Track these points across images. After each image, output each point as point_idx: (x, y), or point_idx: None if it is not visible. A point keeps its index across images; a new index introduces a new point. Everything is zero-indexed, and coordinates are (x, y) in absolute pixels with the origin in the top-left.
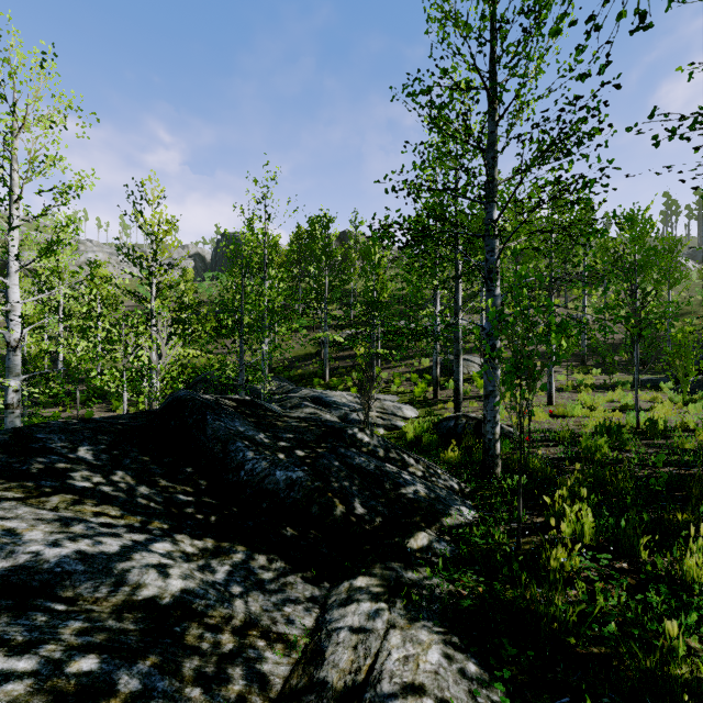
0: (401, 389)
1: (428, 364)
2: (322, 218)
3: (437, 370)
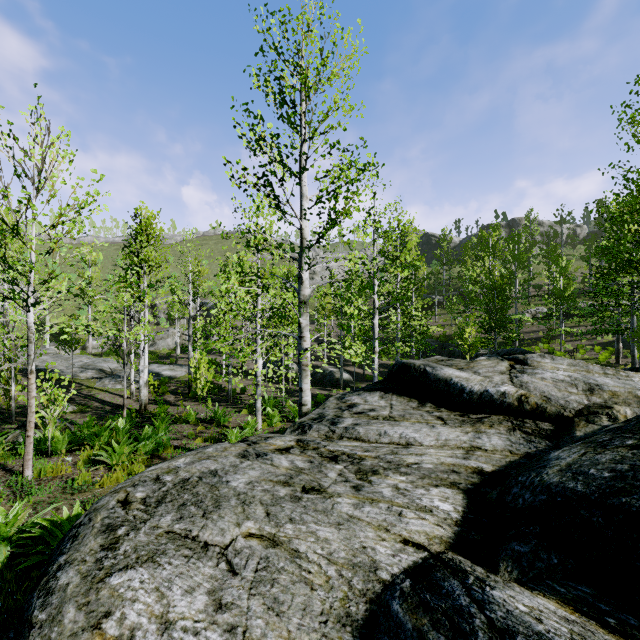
0: (586, 356)
1: (611, 338)
2: (513, 234)
3: (619, 344)
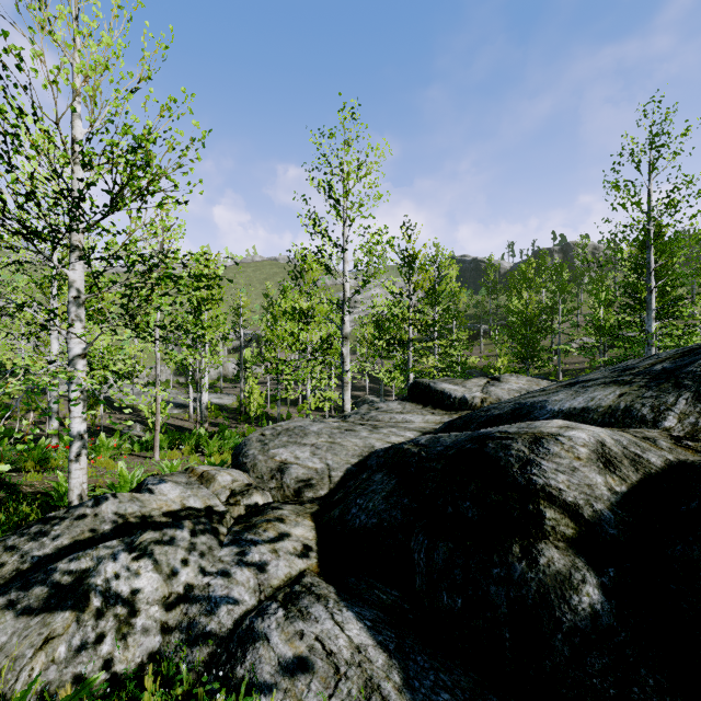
0: None
1: None
2: (556, 264)
3: None
